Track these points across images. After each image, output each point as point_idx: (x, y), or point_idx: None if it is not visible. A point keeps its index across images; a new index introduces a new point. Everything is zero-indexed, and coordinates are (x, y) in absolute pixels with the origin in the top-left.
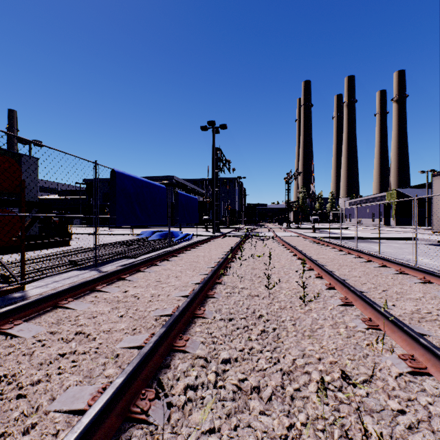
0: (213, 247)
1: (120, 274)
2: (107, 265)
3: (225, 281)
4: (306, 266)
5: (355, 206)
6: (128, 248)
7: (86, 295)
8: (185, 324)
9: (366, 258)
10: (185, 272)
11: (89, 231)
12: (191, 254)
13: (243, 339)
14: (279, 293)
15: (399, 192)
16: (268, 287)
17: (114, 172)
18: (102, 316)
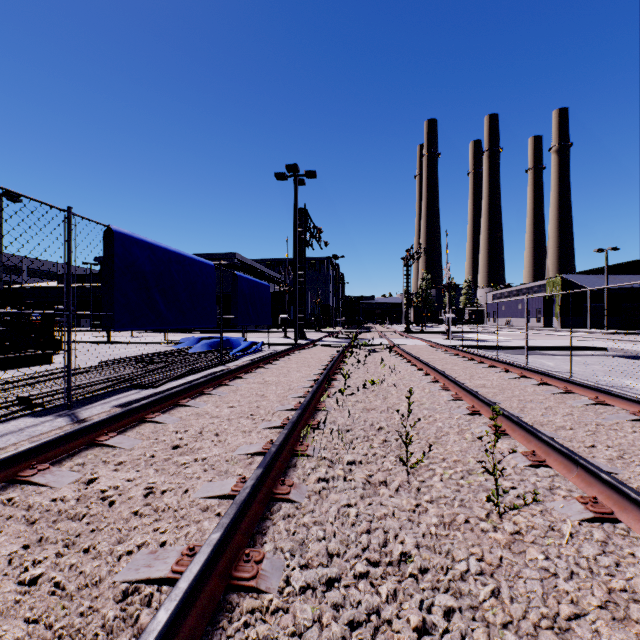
0: (294, 365)
1: (97, 433)
2: (96, 402)
3: (315, 446)
4: (462, 404)
5: (525, 298)
6: (144, 369)
7: None
8: (195, 639)
9: (558, 385)
10: (236, 422)
11: (98, 337)
12: (254, 380)
13: None
14: (429, 475)
15: (565, 279)
16: (406, 461)
17: (112, 233)
18: None
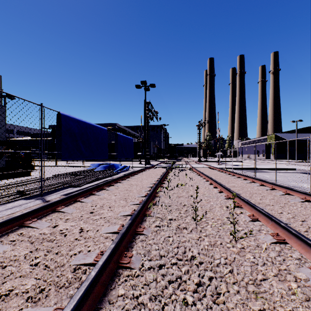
0: (144, 176)
1: (56, 206)
2: (53, 193)
3: (154, 212)
4: (223, 194)
5: (254, 145)
6: (74, 178)
7: (11, 232)
8: (106, 284)
9: (269, 186)
10: (118, 202)
11: (51, 163)
12: (126, 183)
13: (178, 307)
14: (205, 225)
15: (276, 135)
16: (195, 218)
17: (60, 115)
18: (11, 266)
